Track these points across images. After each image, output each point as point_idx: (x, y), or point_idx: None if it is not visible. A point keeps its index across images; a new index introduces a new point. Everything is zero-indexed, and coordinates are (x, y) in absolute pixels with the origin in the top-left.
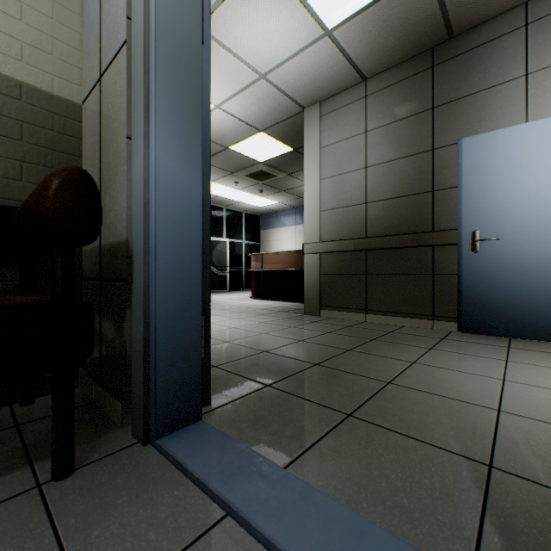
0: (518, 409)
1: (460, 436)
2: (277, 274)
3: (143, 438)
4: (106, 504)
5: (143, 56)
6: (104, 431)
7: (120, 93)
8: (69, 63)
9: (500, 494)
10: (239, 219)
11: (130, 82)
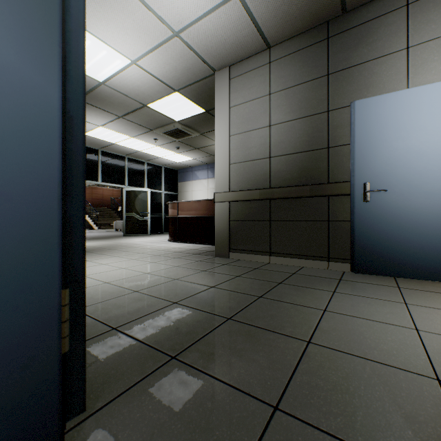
0: None
1: None
2: (192, 220)
3: None
4: None
5: None
6: None
7: None
8: None
9: None
10: (159, 172)
11: None
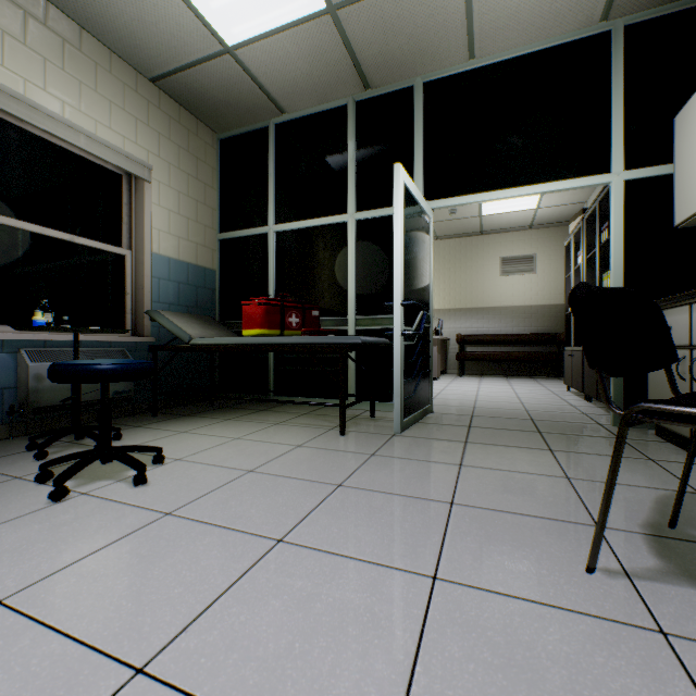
0: None
1: None
2: None
3: None
4: None
5: None
6: None
7: None
8: None
9: None
10: None
11: None
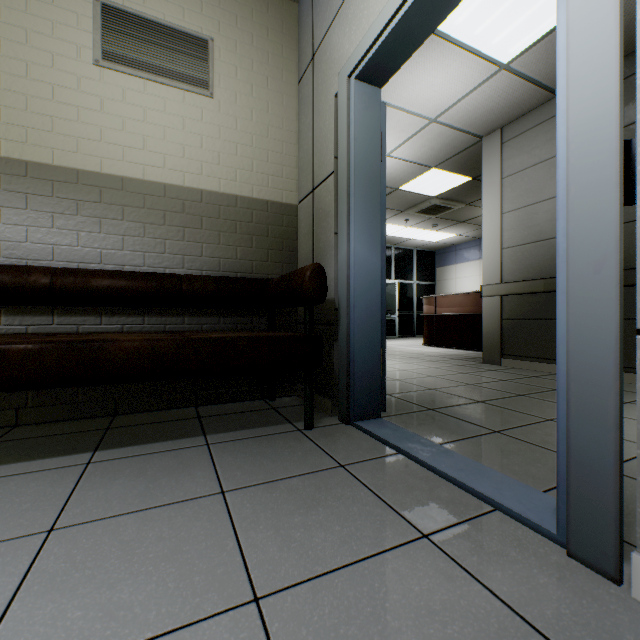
0: None
1: None
2: (453, 318)
3: (346, 420)
4: (334, 440)
5: (346, 187)
6: (321, 416)
7: (329, 204)
8: (290, 179)
9: None
10: (410, 257)
11: (335, 198)
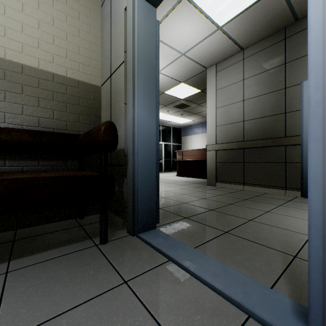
0: None
1: (283, 244)
2: (191, 162)
3: (132, 233)
4: (122, 252)
5: (132, 70)
6: (115, 230)
7: (121, 84)
8: (96, 68)
9: (295, 266)
10: (169, 130)
11: (125, 79)
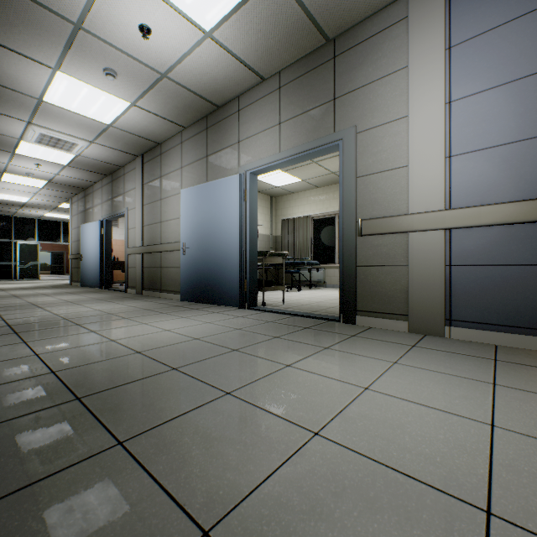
0: (10, 291)
1: None
2: None
3: None
4: None
5: None
6: None
7: None
8: None
9: None
10: None
11: None
